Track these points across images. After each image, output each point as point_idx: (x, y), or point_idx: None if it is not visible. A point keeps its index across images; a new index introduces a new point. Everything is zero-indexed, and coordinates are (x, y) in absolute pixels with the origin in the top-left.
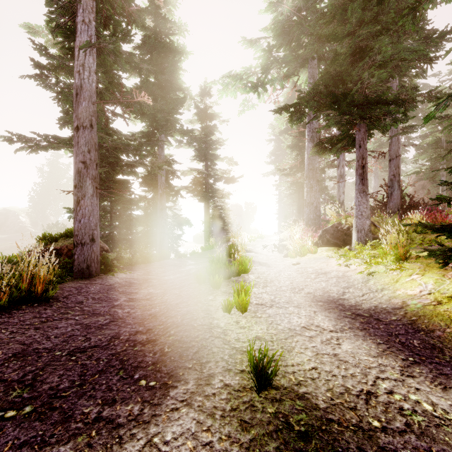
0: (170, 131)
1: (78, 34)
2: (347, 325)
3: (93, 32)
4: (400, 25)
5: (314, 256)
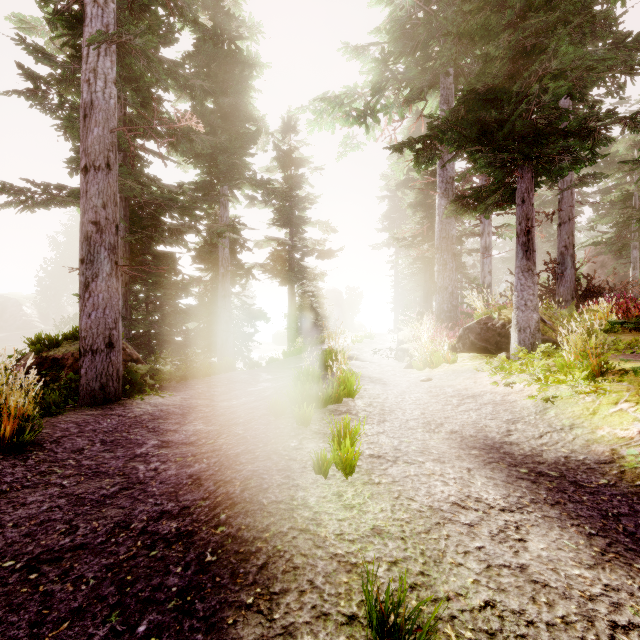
0: (237, 181)
1: (86, 23)
2: (527, 496)
3: (111, 19)
4: (585, 16)
5: (453, 368)
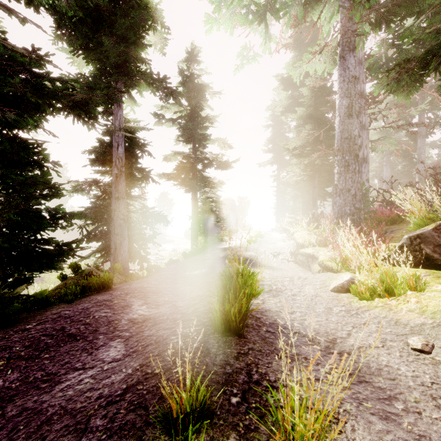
0: (132, 78)
1: None
2: None
3: None
4: None
5: (439, 308)
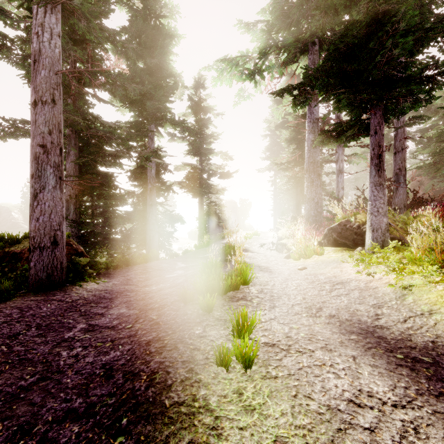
0: (161, 121)
1: None
2: (412, 387)
3: None
4: None
5: (322, 259)
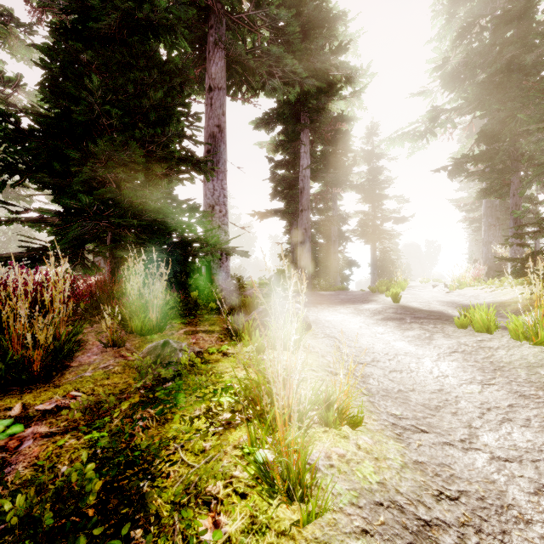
0: (341, 186)
1: (301, 159)
2: (448, 305)
3: (309, 155)
4: None
5: (470, 288)
